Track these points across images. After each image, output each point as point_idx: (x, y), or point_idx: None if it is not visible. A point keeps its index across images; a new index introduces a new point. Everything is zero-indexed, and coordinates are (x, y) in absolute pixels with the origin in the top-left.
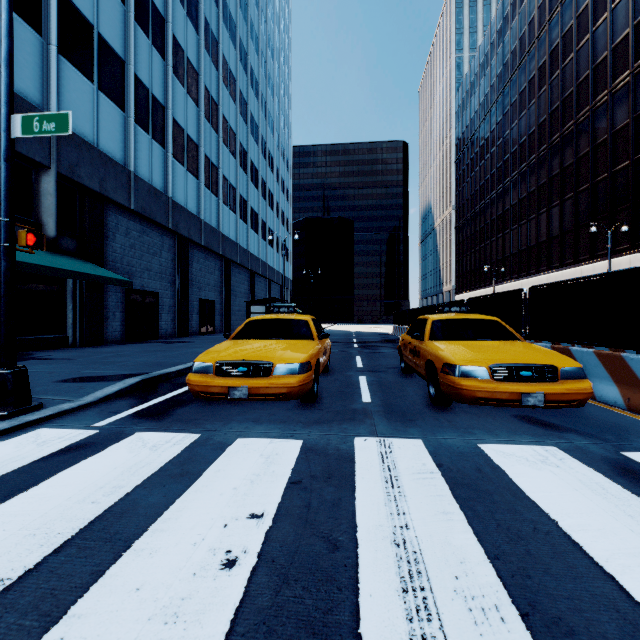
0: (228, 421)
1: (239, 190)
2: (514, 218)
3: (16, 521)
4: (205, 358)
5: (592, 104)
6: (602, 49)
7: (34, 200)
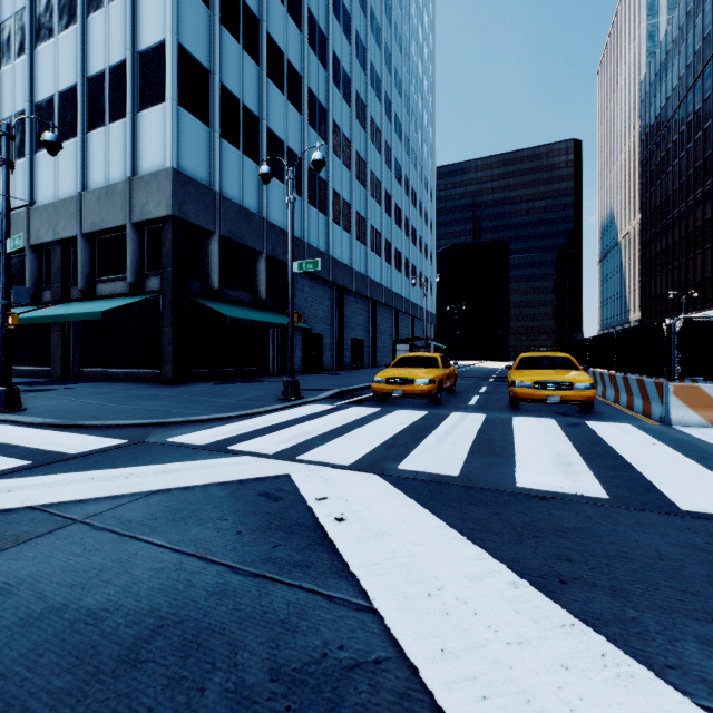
0: (392, 406)
1: (384, 234)
2: None
3: (336, 417)
4: (380, 376)
5: None
6: None
7: (254, 276)
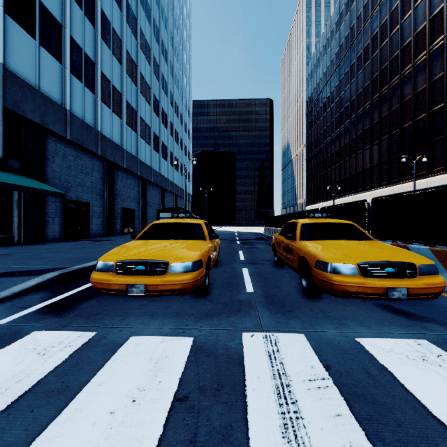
0: (126, 315)
1: (153, 129)
2: (347, 153)
3: None
4: (108, 257)
5: (401, 74)
6: (408, 36)
7: None
